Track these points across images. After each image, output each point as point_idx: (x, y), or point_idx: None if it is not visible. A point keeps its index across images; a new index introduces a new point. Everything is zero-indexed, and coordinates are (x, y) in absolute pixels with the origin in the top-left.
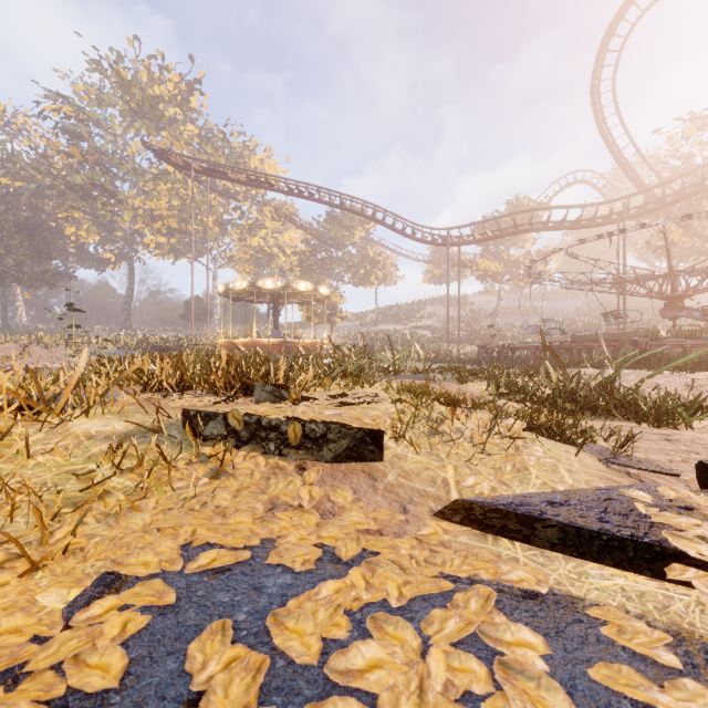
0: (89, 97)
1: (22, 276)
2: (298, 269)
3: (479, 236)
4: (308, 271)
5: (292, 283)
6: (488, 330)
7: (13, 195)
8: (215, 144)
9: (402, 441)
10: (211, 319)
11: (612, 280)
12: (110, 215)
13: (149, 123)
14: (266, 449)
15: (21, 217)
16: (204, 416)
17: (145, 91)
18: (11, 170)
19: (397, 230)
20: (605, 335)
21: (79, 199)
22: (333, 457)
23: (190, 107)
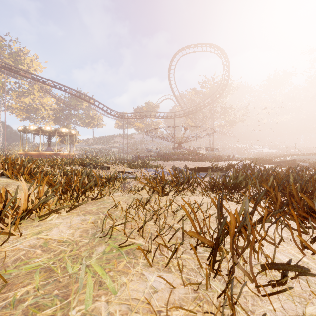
0: None
1: None
2: (53, 117)
3: (134, 117)
4: (59, 118)
5: (59, 129)
6: (139, 149)
7: None
8: (1, 45)
9: (111, 169)
10: None
11: None
12: None
13: None
14: (95, 169)
15: None
16: (87, 166)
17: None
18: None
19: (104, 110)
20: (163, 153)
21: None
22: (104, 170)
23: None
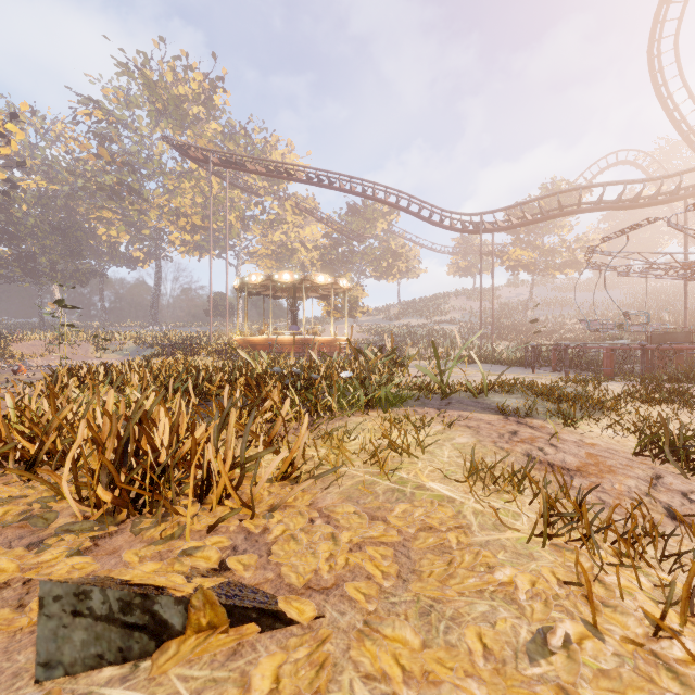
0: (117, 100)
1: (56, 274)
2: (319, 263)
3: (516, 220)
4: (329, 265)
5: (310, 276)
6: (520, 324)
7: (49, 197)
8: (237, 140)
9: None
10: (234, 314)
11: (690, 265)
12: (137, 214)
13: (174, 122)
14: None
15: (58, 219)
16: None
17: (170, 91)
18: (50, 175)
19: (423, 218)
20: None
21: (109, 200)
22: None
23: (213, 105)
